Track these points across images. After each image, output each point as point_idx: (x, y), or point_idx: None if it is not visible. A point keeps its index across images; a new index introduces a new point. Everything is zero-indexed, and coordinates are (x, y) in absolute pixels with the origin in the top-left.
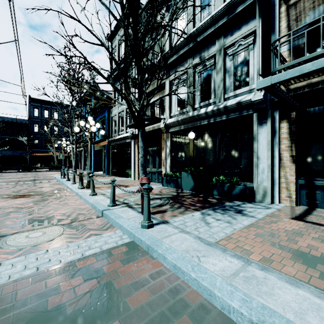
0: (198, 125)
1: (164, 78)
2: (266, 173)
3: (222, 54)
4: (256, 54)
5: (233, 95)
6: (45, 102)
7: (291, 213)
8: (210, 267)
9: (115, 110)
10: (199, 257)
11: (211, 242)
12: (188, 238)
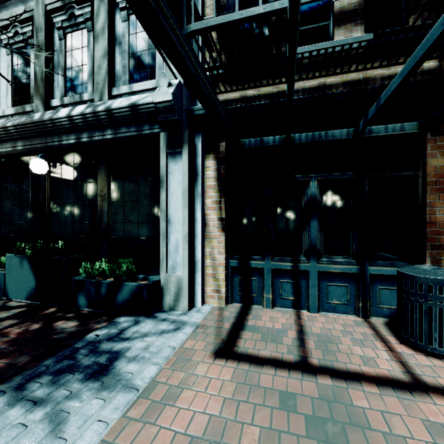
0: (57, 146)
1: None
2: (181, 251)
3: None
4: None
5: (128, 93)
6: None
7: (216, 334)
8: None
9: None
10: None
11: None
12: None
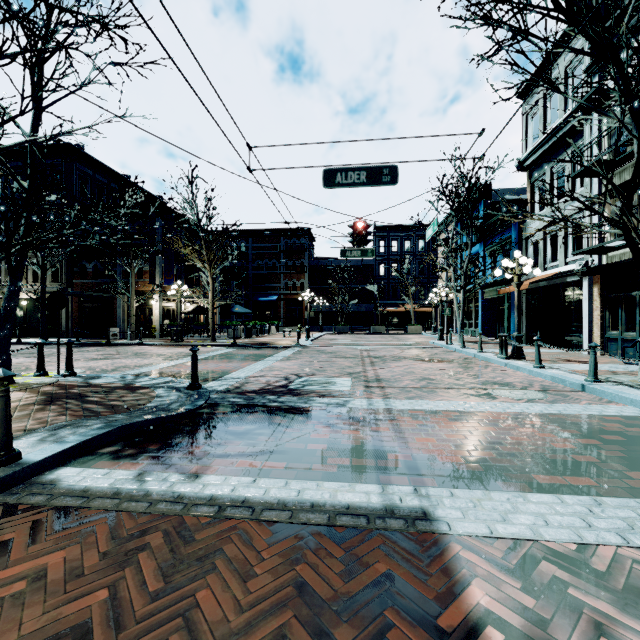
0: None
1: None
2: None
3: None
4: None
5: None
6: (393, 228)
7: None
8: None
9: (536, 223)
10: None
11: None
12: None
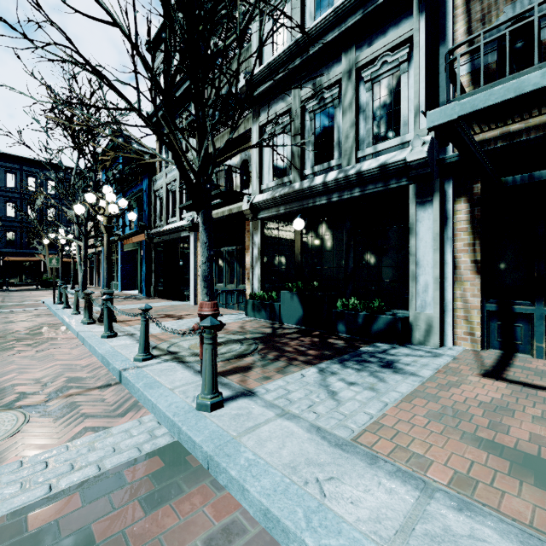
0: (311, 207)
1: (250, 121)
2: (430, 292)
3: (353, 79)
4: (414, 79)
5: (372, 153)
6: (30, 161)
7: (478, 365)
8: (347, 512)
9: (161, 178)
10: (321, 483)
11: (344, 440)
12: (294, 432)
